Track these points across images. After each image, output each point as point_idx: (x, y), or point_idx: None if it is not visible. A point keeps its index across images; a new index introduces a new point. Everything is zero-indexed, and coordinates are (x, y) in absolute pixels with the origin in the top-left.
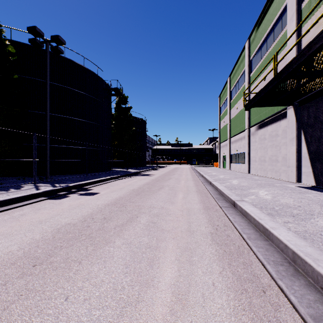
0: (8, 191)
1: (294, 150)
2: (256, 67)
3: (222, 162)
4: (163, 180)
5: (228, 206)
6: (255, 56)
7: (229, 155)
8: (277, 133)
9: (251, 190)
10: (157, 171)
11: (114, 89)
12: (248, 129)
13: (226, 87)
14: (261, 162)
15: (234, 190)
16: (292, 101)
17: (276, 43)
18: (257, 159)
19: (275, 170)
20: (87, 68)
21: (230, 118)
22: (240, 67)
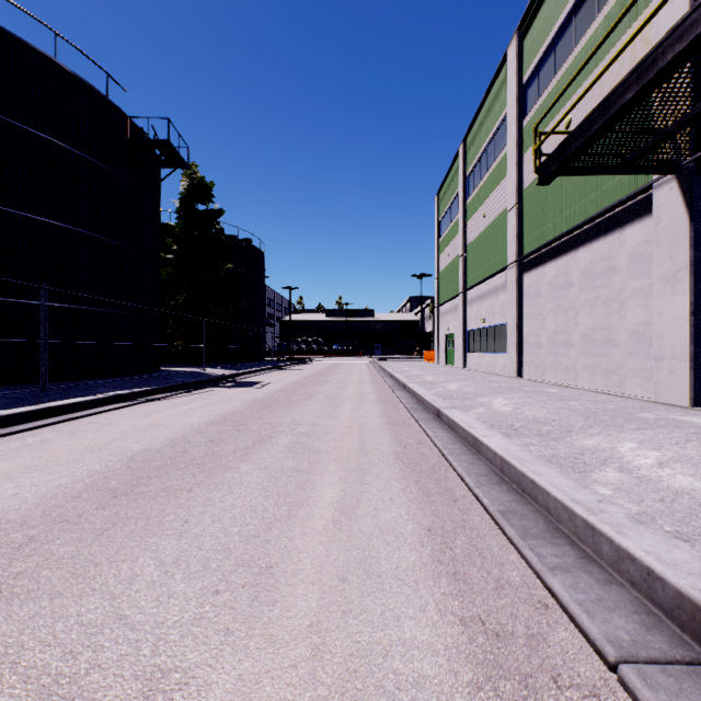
0: None
1: (682, 307)
2: (540, 98)
3: (445, 351)
4: (285, 404)
5: (650, 635)
6: (537, 71)
7: (463, 332)
8: (611, 265)
9: (579, 439)
10: (284, 373)
11: (159, 143)
12: (516, 265)
13: (455, 170)
14: (557, 348)
15: (519, 438)
16: (680, 156)
17: (609, 13)
18: (543, 341)
19: (604, 370)
20: (65, 69)
21: (465, 244)
22: (494, 112)
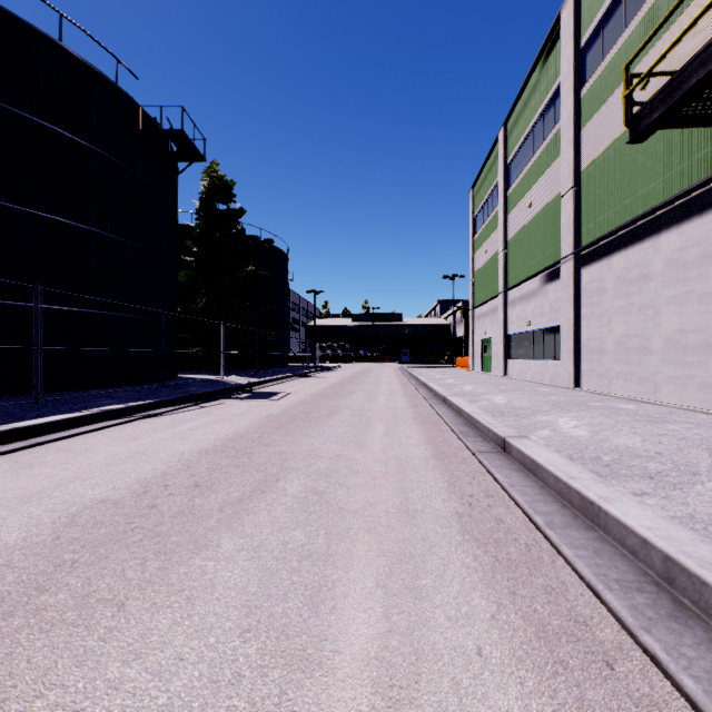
0: None
1: None
2: (604, 60)
3: (481, 357)
4: (303, 423)
5: None
6: (600, 29)
7: (503, 336)
8: (711, 250)
9: None
10: (307, 381)
11: (172, 133)
12: (572, 258)
13: (494, 159)
14: (629, 355)
15: (621, 481)
16: None
17: None
18: (608, 346)
19: (699, 382)
20: (71, 53)
21: (506, 239)
22: (542, 87)
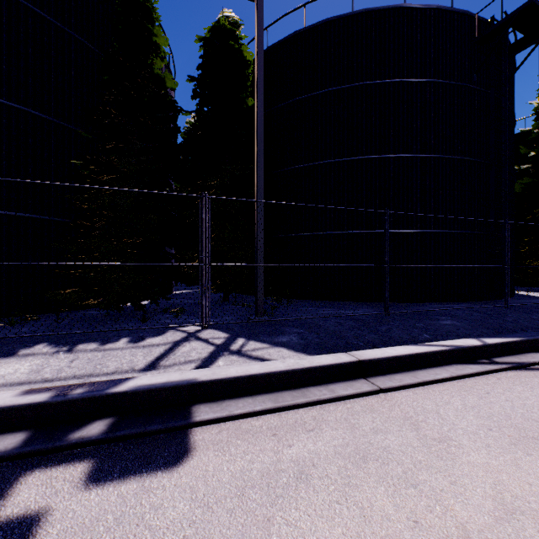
0: (103, 345)
1: None
2: None
3: None
4: None
5: None
6: None
7: None
8: None
9: None
10: None
11: (515, 14)
12: None
13: None
14: None
15: None
16: None
17: None
18: None
19: None
20: (412, 7)
21: None
22: None
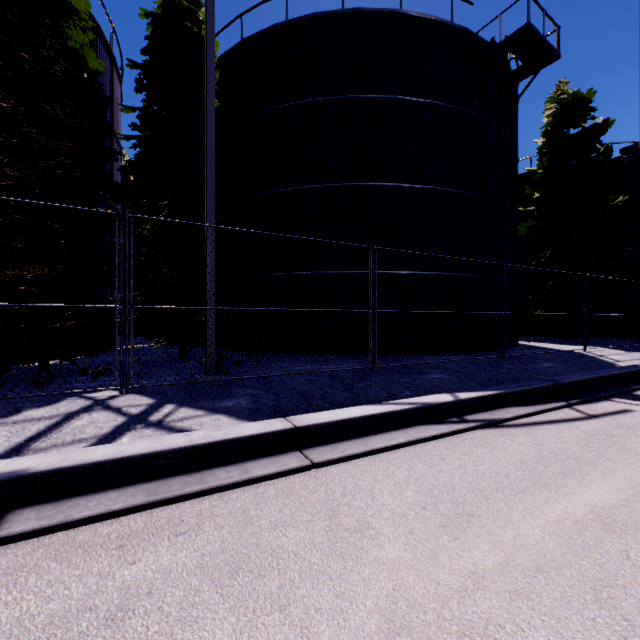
0: None
1: None
2: None
3: None
4: None
5: None
6: None
7: None
8: None
9: None
10: None
11: (513, 38)
12: None
13: None
14: None
15: None
16: None
17: None
18: None
19: None
20: (409, 15)
21: None
22: None
